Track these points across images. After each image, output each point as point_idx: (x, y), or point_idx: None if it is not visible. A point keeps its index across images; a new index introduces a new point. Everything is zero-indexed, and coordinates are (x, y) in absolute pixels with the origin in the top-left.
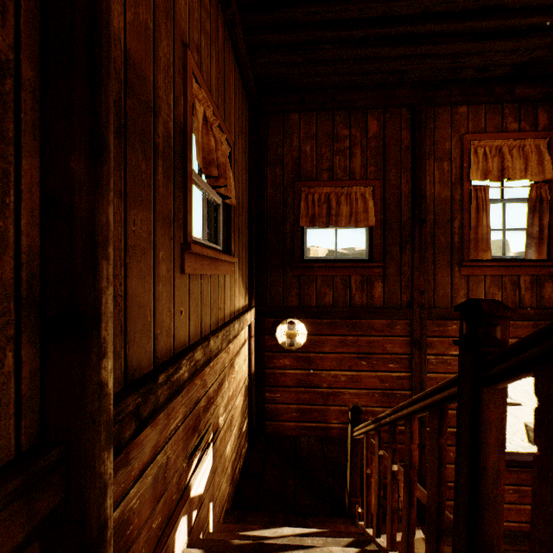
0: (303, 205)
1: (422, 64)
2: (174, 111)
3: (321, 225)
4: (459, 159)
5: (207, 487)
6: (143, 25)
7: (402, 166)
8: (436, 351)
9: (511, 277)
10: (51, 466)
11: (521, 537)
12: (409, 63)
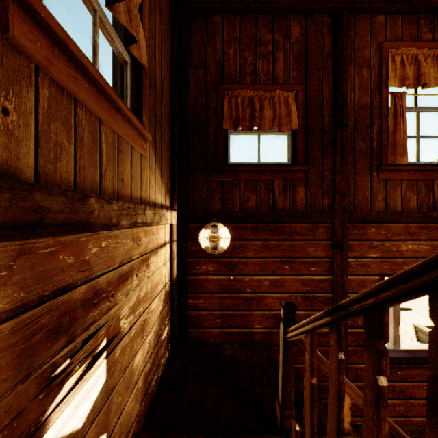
0: (227, 108)
1: None
2: None
3: (245, 128)
4: (377, 66)
5: (93, 416)
6: None
7: (323, 72)
8: (356, 254)
9: (425, 182)
10: None
11: None
12: None
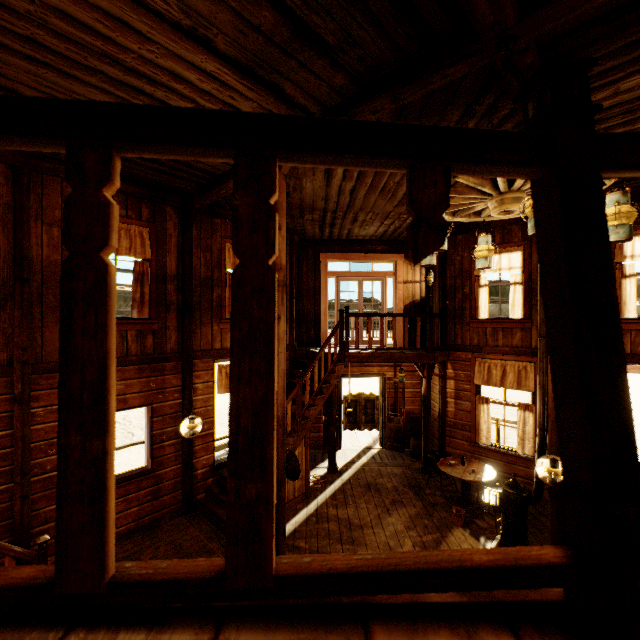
0: None
1: None
2: None
3: None
4: None
5: None
6: None
7: (1, 222)
8: (46, 403)
9: (120, 332)
10: None
11: (128, 535)
12: None
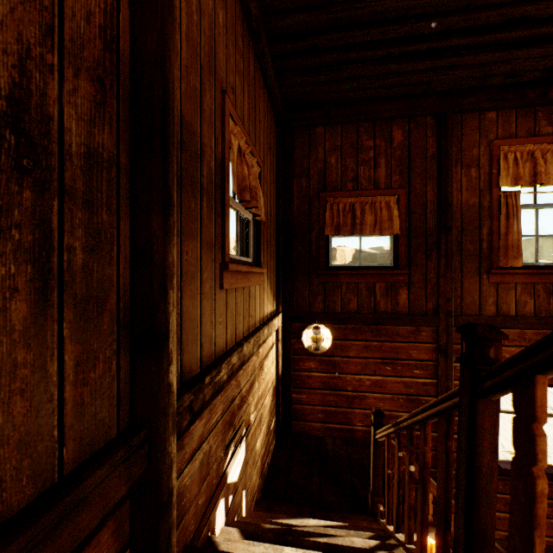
0: (328, 214)
1: (448, 75)
2: (215, 151)
3: (346, 233)
4: (487, 165)
5: (241, 476)
6: (193, 89)
7: (427, 174)
8: None
9: (544, 285)
10: (140, 443)
11: None
12: (434, 75)
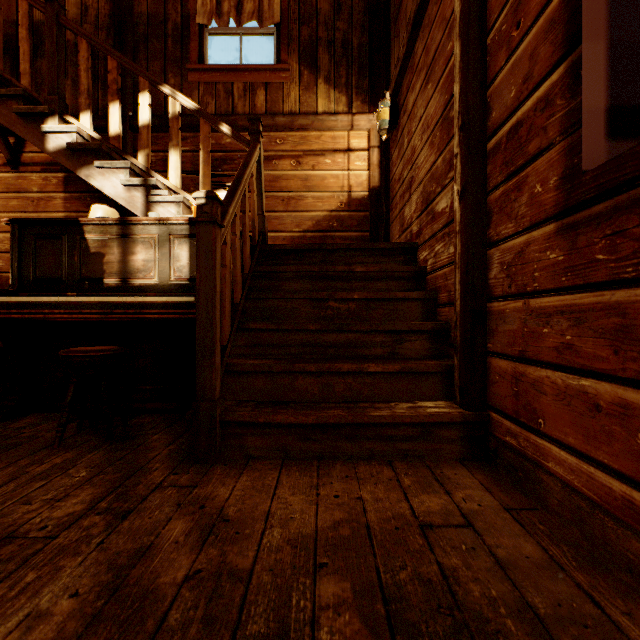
0: None
1: None
2: (182, 12)
3: None
4: None
5: None
6: None
7: None
8: None
9: None
10: None
11: None
12: None
